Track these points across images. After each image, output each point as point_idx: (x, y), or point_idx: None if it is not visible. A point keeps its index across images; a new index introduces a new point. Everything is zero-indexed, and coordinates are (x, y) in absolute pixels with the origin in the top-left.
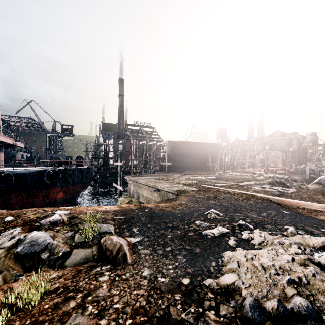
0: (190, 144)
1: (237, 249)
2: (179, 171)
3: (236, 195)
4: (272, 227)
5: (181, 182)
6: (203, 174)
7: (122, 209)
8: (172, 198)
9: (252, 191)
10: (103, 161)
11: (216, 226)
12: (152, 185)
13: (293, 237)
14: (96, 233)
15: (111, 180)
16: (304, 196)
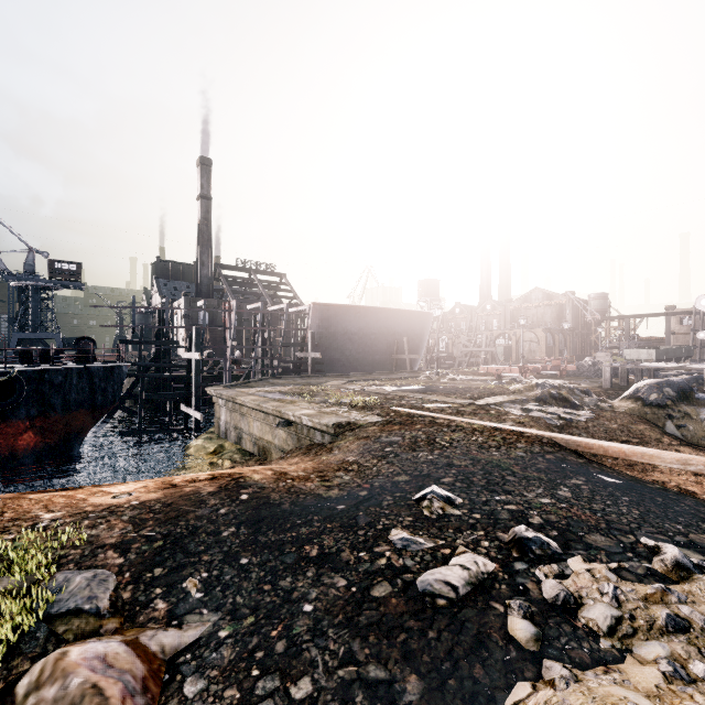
0: (363, 313)
1: (553, 669)
2: (338, 374)
3: (480, 433)
4: (609, 542)
5: (343, 401)
6: (393, 380)
7: (166, 499)
8: (322, 444)
9: (512, 422)
10: (155, 349)
11: (454, 550)
12: (272, 410)
13: (692, 588)
14: (38, 617)
15: (175, 395)
16: (613, 427)
